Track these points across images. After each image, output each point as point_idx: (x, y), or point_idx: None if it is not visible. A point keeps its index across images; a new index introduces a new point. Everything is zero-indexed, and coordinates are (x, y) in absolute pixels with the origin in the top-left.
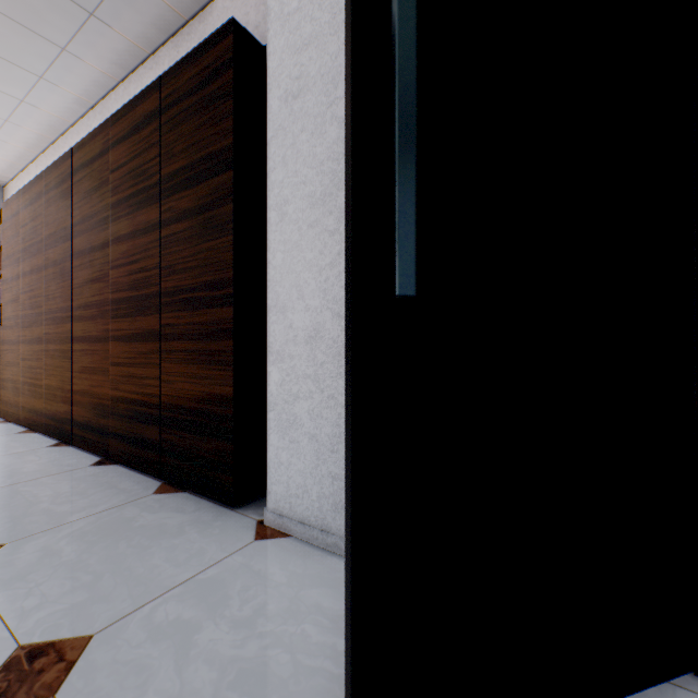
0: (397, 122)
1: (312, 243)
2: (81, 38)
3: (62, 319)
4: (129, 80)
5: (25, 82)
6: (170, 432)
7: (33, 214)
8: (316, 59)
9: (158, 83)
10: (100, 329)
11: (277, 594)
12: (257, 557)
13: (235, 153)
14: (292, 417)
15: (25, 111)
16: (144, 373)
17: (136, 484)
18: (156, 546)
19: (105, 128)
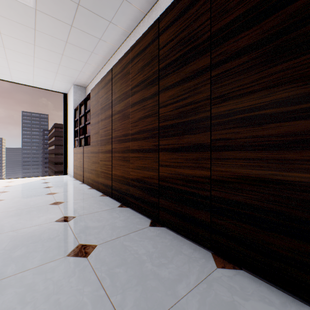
0: None
1: None
2: None
3: (123, 140)
4: (151, 11)
5: (103, 27)
6: (222, 219)
7: (106, 90)
8: None
9: None
10: (151, 145)
11: None
12: None
13: None
14: None
15: (100, 45)
16: (191, 173)
17: (194, 251)
18: None
19: (154, 25)
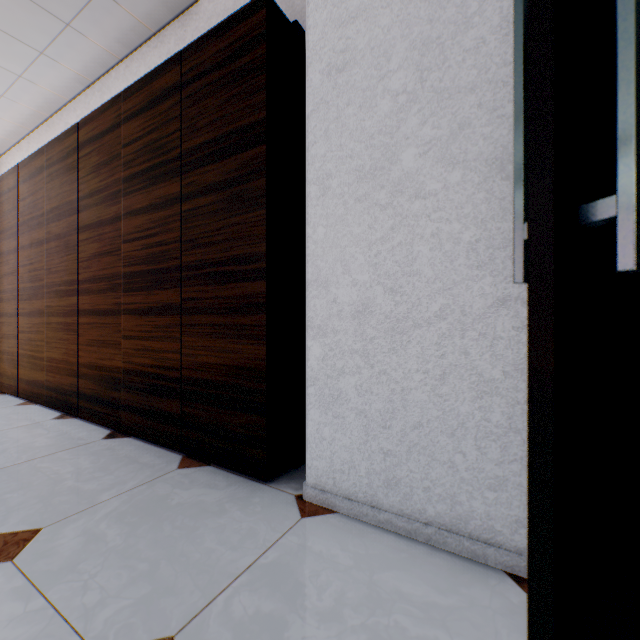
0: (635, 67)
1: (360, 217)
2: (86, 14)
3: (66, 292)
4: (131, 58)
5: (25, 57)
6: (192, 406)
7: (32, 188)
8: (365, 32)
9: (178, 57)
10: (111, 303)
11: (351, 580)
12: (312, 537)
13: (267, 127)
14: (336, 392)
15: (22, 87)
16: (162, 346)
17: (157, 458)
18: (203, 527)
19: (116, 102)
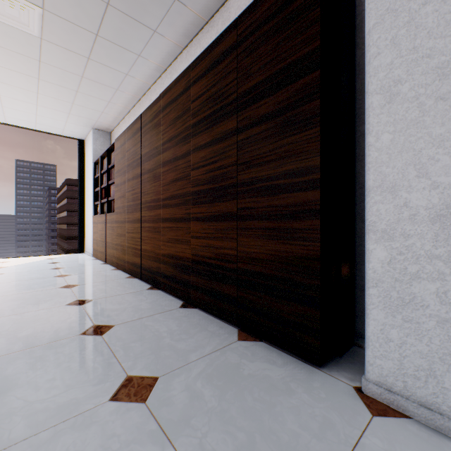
0: None
1: (443, 116)
2: (166, 20)
3: (154, 206)
4: (190, 45)
5: (130, 61)
6: (246, 291)
7: (134, 142)
8: None
9: (234, 24)
10: (183, 213)
11: None
12: (398, 445)
13: (320, 54)
14: (407, 296)
15: (127, 81)
16: (221, 244)
17: (220, 329)
18: (279, 405)
19: (186, 72)
